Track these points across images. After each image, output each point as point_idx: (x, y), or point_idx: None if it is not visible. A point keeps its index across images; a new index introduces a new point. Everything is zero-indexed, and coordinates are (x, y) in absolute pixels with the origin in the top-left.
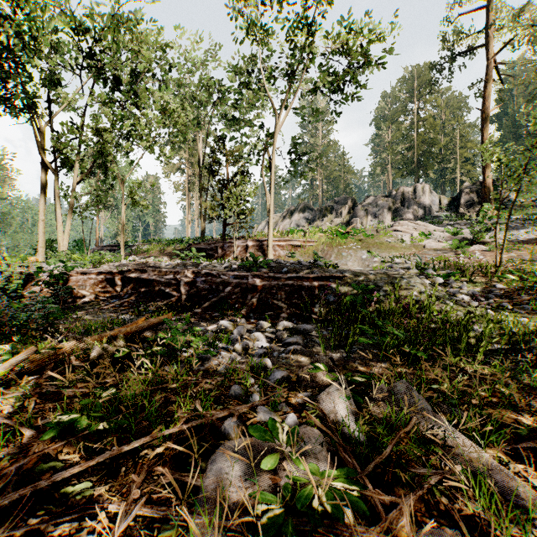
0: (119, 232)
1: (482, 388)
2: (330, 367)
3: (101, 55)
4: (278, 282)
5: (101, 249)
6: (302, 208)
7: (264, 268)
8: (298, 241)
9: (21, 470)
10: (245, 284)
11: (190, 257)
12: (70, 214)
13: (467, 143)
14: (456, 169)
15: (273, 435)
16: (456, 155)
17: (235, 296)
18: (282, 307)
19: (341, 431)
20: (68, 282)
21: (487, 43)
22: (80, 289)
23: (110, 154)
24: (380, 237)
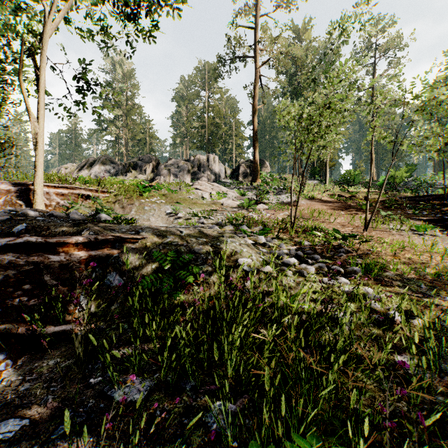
0: None
1: None
2: None
3: None
4: None
5: None
6: (104, 161)
7: None
8: (88, 189)
9: None
10: None
11: None
12: None
13: (240, 133)
14: (232, 151)
15: None
16: (232, 140)
17: None
18: None
19: None
20: None
21: (257, 56)
22: None
23: None
24: (183, 194)
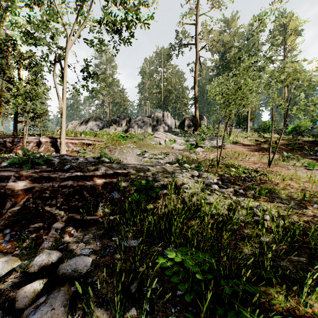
0: None
1: None
2: None
3: None
4: (54, 183)
5: None
6: (95, 118)
7: (43, 165)
8: (89, 140)
9: None
10: (5, 187)
11: None
12: None
13: (185, 95)
14: (180, 108)
15: None
16: (180, 101)
17: None
18: (56, 215)
19: None
20: None
21: (197, 43)
22: None
23: None
24: (147, 141)
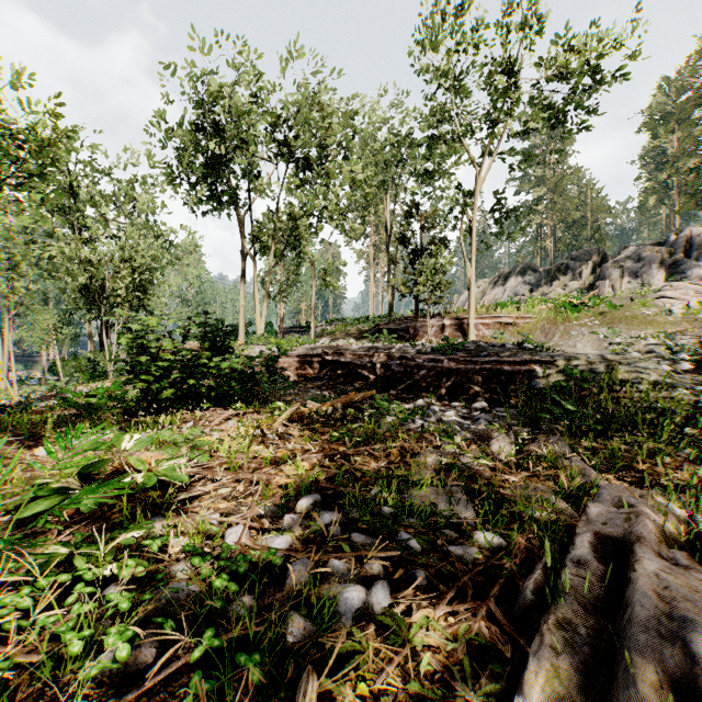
0: (300, 312)
1: (614, 440)
2: (506, 429)
3: (296, 143)
4: (475, 366)
5: (286, 331)
6: (521, 270)
7: (461, 352)
8: (508, 317)
9: (326, 450)
10: (440, 367)
11: (378, 338)
12: (267, 298)
13: None
14: None
15: (451, 440)
16: None
17: (430, 379)
18: (478, 391)
19: (501, 459)
20: (277, 364)
21: None
22: (287, 371)
23: (302, 237)
24: (634, 308)
